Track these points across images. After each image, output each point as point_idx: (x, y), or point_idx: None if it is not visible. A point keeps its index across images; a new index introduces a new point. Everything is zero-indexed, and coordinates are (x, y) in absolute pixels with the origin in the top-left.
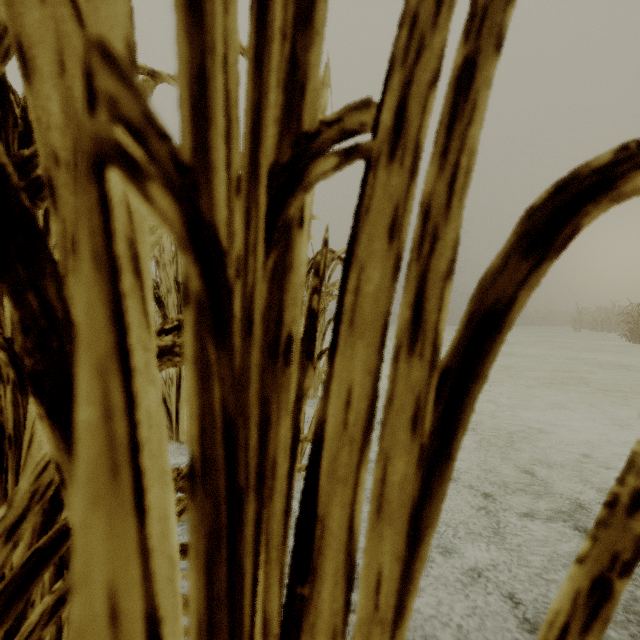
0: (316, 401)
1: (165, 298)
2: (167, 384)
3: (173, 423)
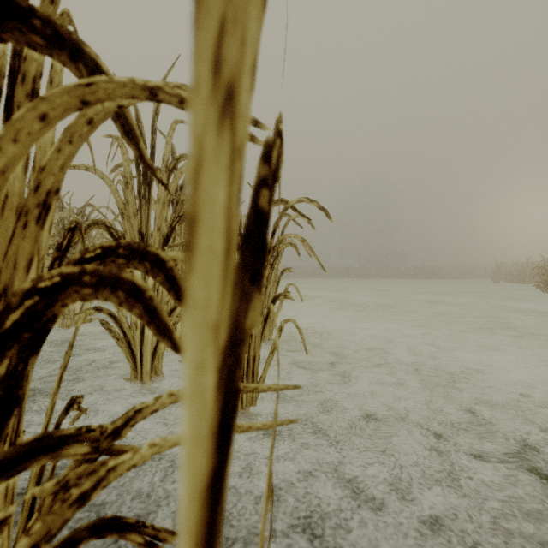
0: (270, 343)
1: None
2: (132, 328)
3: (137, 364)
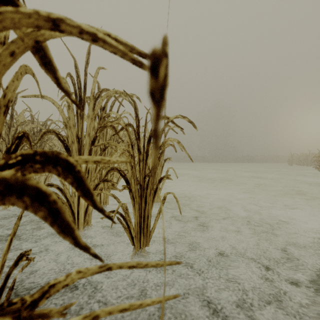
0: (158, 203)
1: (70, 146)
2: (72, 196)
3: (75, 218)
